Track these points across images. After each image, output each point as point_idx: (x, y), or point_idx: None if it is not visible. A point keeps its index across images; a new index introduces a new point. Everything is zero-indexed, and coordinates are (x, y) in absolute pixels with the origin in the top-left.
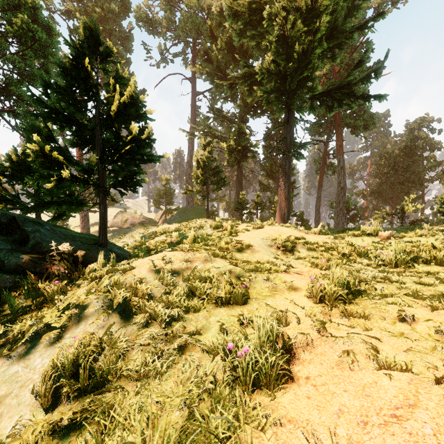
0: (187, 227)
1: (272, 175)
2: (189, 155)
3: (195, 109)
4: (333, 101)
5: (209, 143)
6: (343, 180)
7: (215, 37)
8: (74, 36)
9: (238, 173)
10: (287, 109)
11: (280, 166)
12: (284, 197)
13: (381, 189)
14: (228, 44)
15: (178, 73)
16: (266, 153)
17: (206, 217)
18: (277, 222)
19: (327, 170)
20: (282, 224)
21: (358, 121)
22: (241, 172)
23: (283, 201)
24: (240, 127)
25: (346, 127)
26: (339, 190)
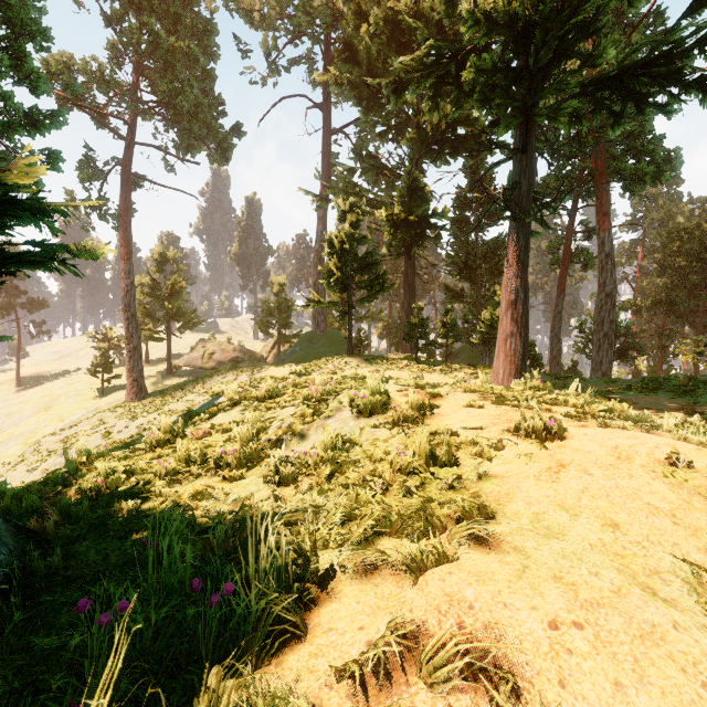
0: (299, 383)
1: (469, 274)
2: (318, 240)
3: (329, 158)
4: (624, 100)
5: (354, 207)
6: (610, 278)
7: (364, 15)
8: (113, 28)
9: (407, 268)
10: (524, 119)
11: (484, 256)
12: (514, 312)
13: (674, 297)
14: (389, 22)
15: (299, 95)
16: (457, 233)
17: (347, 353)
18: (498, 366)
19: (573, 262)
20: (602, 405)
21: (642, 165)
22: (412, 267)
23: (513, 321)
24: (413, 179)
25: (616, 177)
26: (602, 299)
